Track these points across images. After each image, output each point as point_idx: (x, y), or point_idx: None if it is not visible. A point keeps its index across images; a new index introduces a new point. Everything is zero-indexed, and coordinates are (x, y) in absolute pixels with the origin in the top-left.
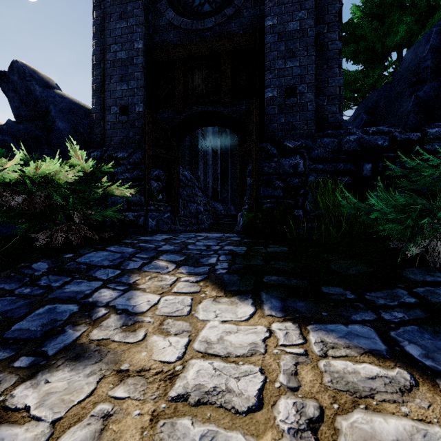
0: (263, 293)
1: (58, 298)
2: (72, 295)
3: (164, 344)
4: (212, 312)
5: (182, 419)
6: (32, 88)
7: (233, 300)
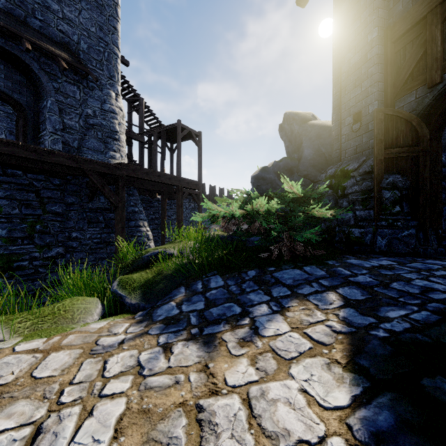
0: (387, 395)
1: (240, 300)
2: (246, 301)
3: (242, 368)
4: (309, 373)
5: (185, 418)
6: (293, 129)
7: (344, 377)
